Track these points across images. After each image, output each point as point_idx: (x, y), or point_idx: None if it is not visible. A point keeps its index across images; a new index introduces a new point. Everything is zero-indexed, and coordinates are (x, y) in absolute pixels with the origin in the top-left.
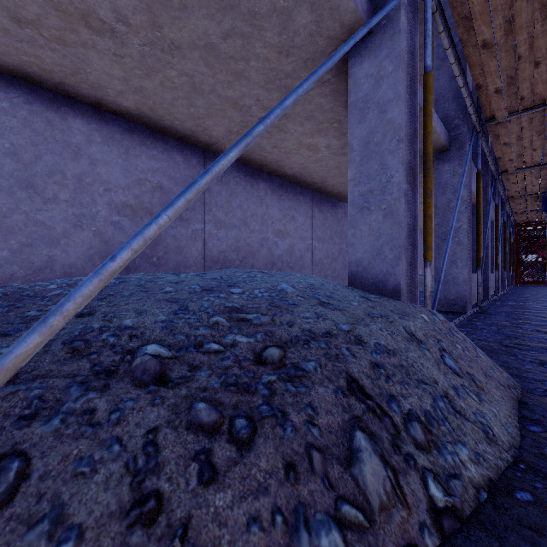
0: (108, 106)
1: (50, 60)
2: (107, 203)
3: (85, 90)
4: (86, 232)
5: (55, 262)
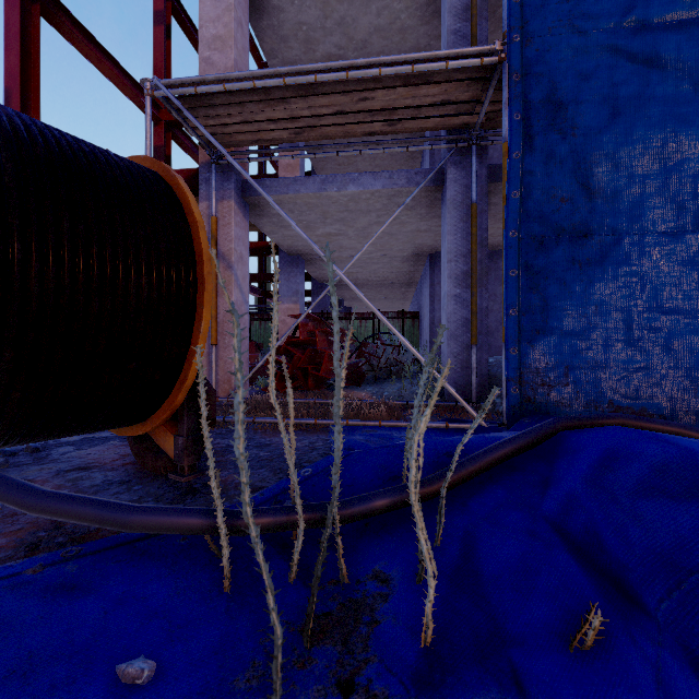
0: None
1: (493, 241)
2: None
3: None
4: None
5: (491, 346)
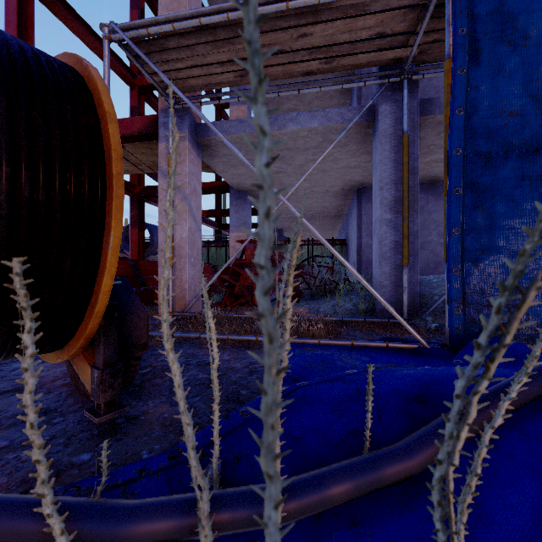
0: (438, 180)
1: None
2: (436, 233)
3: (427, 179)
4: (426, 251)
5: None
